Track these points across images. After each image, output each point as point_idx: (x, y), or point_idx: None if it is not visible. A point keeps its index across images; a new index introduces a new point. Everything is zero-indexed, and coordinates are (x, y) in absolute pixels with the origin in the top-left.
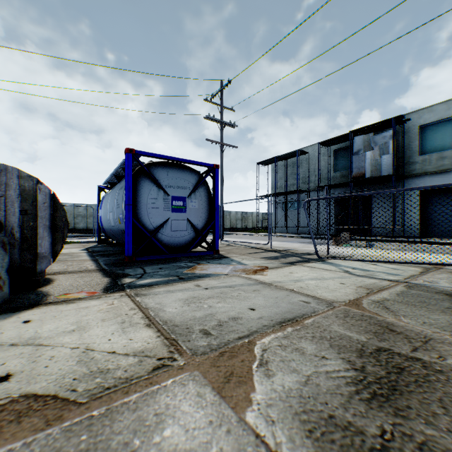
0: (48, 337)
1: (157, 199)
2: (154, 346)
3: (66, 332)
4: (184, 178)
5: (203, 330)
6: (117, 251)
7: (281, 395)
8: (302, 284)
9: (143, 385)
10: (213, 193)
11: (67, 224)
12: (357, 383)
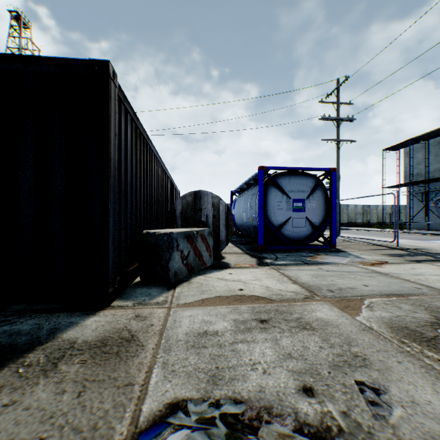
0: (246, 280)
1: (281, 202)
2: (301, 291)
3: (252, 280)
4: (303, 183)
5: (329, 290)
6: (248, 242)
7: (377, 317)
8: (420, 277)
9: (301, 301)
10: (330, 194)
11: (233, 223)
12: (433, 323)
